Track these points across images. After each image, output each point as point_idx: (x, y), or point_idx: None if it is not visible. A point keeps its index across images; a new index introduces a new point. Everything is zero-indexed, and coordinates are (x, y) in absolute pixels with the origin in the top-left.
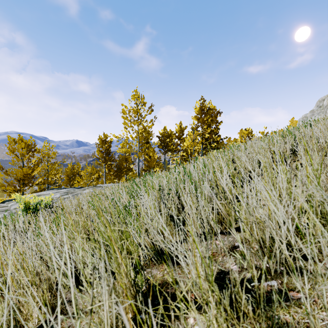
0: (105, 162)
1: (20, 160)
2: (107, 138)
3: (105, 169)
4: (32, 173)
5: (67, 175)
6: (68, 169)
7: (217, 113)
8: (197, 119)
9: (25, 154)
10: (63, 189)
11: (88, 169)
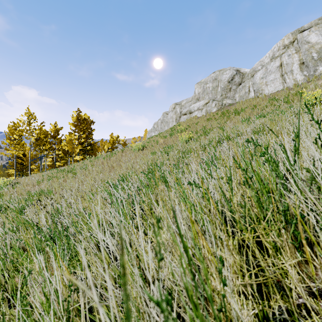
0: None
1: None
2: None
3: None
4: None
5: None
6: None
7: (91, 122)
8: (74, 126)
9: None
10: None
11: None
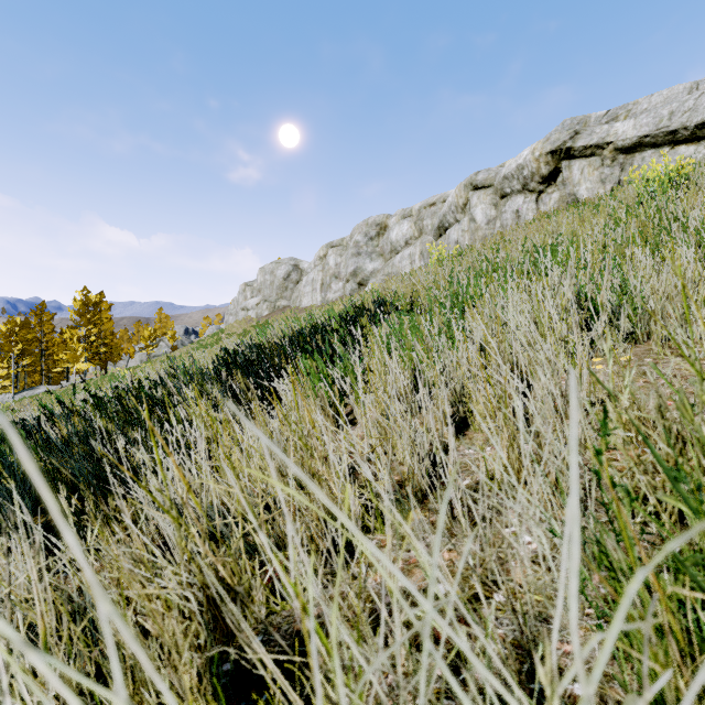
0: None
1: None
2: None
3: None
4: None
5: None
6: None
7: (110, 304)
8: (78, 315)
9: None
10: None
11: None
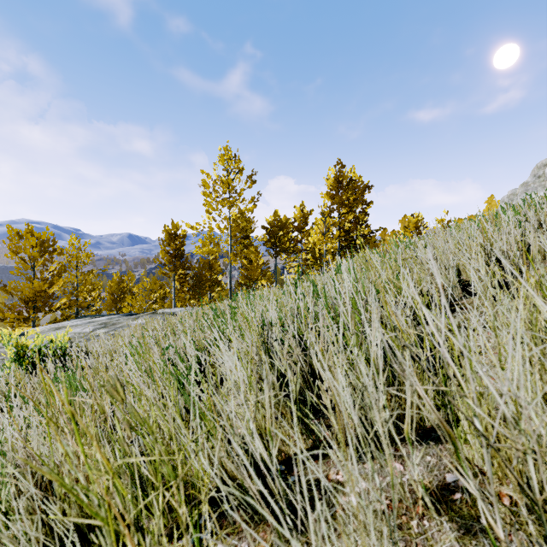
0: (175, 270)
1: (29, 268)
2: (178, 229)
3: (175, 283)
4: (50, 289)
5: (112, 293)
6: (113, 282)
7: (364, 188)
8: (331, 197)
9: (37, 257)
10: (102, 318)
11: (145, 282)
